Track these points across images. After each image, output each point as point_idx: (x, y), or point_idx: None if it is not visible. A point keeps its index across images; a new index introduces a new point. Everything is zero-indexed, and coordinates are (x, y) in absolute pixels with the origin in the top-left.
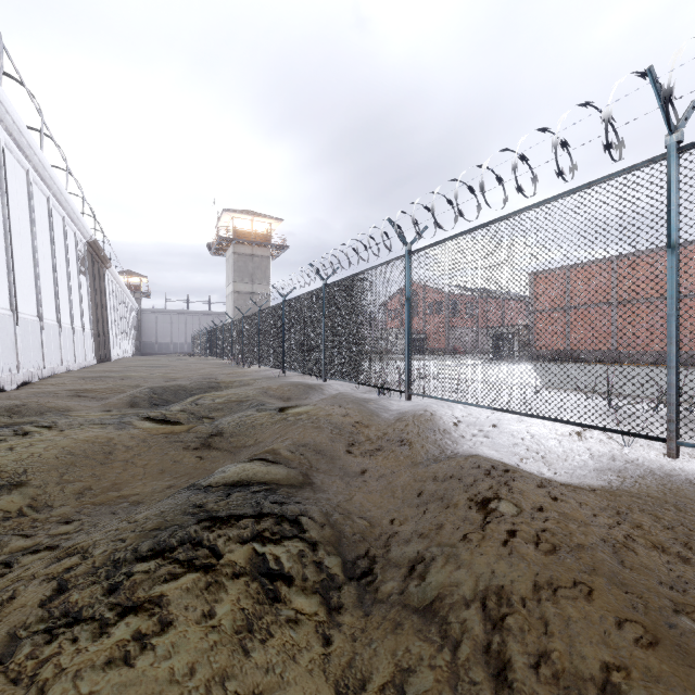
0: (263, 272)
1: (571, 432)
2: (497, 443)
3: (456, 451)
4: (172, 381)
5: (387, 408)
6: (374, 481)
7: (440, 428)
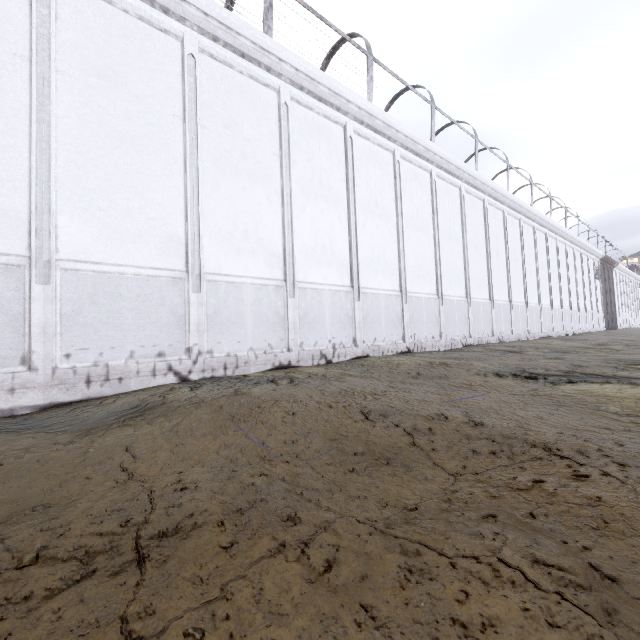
0: None
1: None
2: None
3: None
4: None
5: None
6: None
7: None
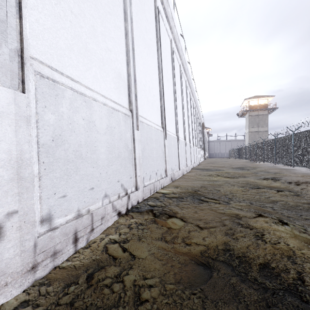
0: (263, 121)
1: None
2: None
3: None
4: (232, 165)
5: None
6: None
7: None
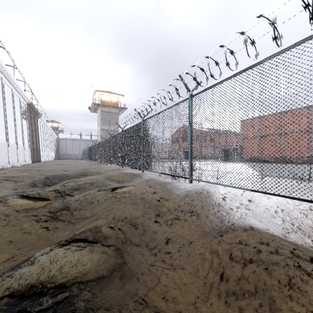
0: (115, 120)
1: (311, 208)
2: (258, 215)
3: (231, 221)
4: (65, 172)
5: (178, 188)
6: (176, 252)
7: (215, 203)
